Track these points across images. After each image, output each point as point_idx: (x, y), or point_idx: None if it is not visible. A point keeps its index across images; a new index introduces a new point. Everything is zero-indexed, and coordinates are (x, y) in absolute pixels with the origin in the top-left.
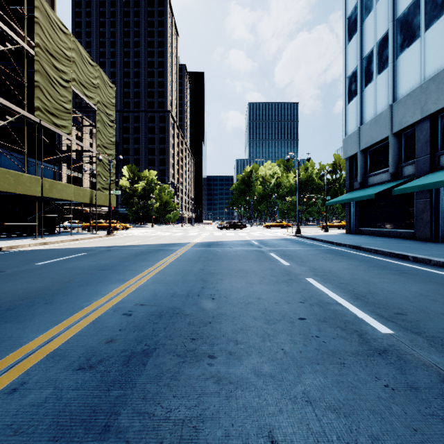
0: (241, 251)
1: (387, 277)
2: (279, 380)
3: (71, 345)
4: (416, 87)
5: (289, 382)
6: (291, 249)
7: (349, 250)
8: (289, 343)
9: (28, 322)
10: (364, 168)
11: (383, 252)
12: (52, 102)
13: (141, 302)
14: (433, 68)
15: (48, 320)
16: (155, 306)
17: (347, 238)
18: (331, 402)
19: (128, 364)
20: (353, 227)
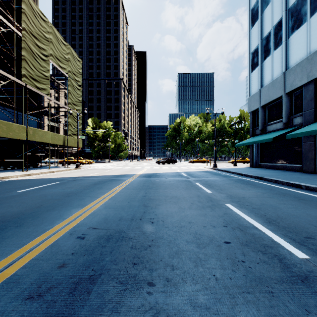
0: (174, 181)
1: (289, 203)
2: (215, 313)
3: (27, 270)
4: (303, 58)
5: (224, 316)
6: (210, 179)
7: (254, 180)
8: (219, 268)
9: None
10: (264, 119)
11: (281, 182)
12: (35, 71)
13: (93, 226)
14: (316, 44)
15: (13, 243)
16: (104, 230)
17: (251, 170)
18: None
19: (74, 292)
20: (255, 163)
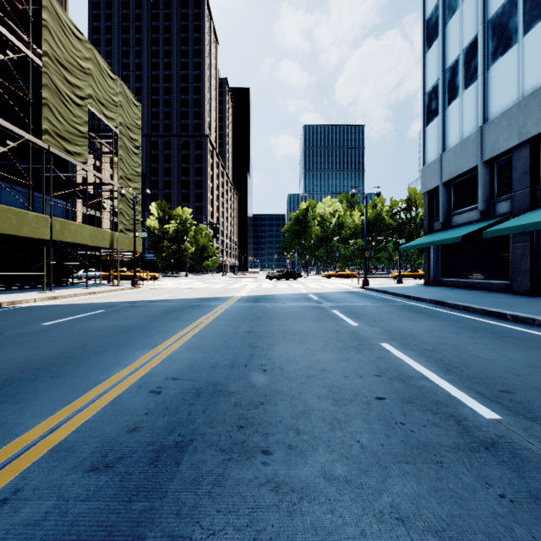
0: (297, 307)
1: (482, 341)
2: (358, 487)
3: (83, 436)
4: (512, 104)
5: (371, 490)
6: (358, 305)
7: (430, 307)
8: (366, 432)
9: (28, 403)
10: (447, 205)
11: (473, 309)
12: (63, 124)
13: (173, 376)
14: (533, 81)
15: (54, 399)
16: (190, 381)
17: (426, 291)
18: (431, 520)
19: (157, 463)
20: (433, 278)
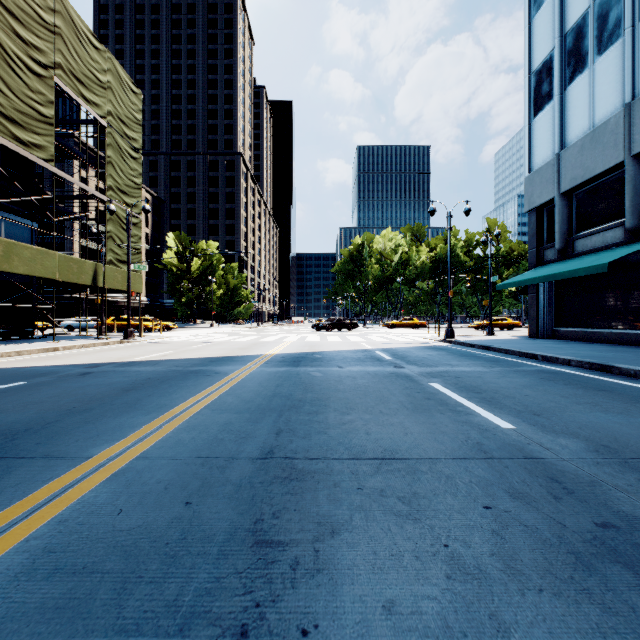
0: (365, 376)
1: None
2: None
3: None
4: None
5: None
6: (465, 371)
7: (591, 374)
8: None
9: None
10: (567, 225)
11: None
12: (11, 98)
13: None
14: None
15: None
16: None
17: (547, 346)
18: None
19: None
20: (544, 327)
